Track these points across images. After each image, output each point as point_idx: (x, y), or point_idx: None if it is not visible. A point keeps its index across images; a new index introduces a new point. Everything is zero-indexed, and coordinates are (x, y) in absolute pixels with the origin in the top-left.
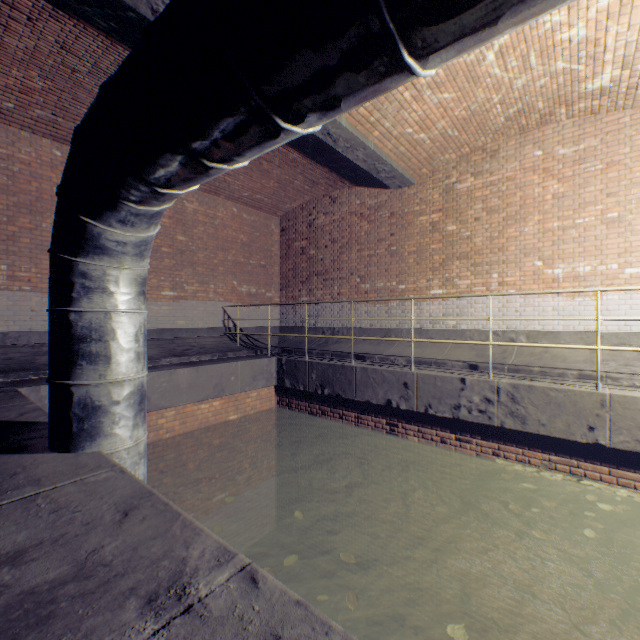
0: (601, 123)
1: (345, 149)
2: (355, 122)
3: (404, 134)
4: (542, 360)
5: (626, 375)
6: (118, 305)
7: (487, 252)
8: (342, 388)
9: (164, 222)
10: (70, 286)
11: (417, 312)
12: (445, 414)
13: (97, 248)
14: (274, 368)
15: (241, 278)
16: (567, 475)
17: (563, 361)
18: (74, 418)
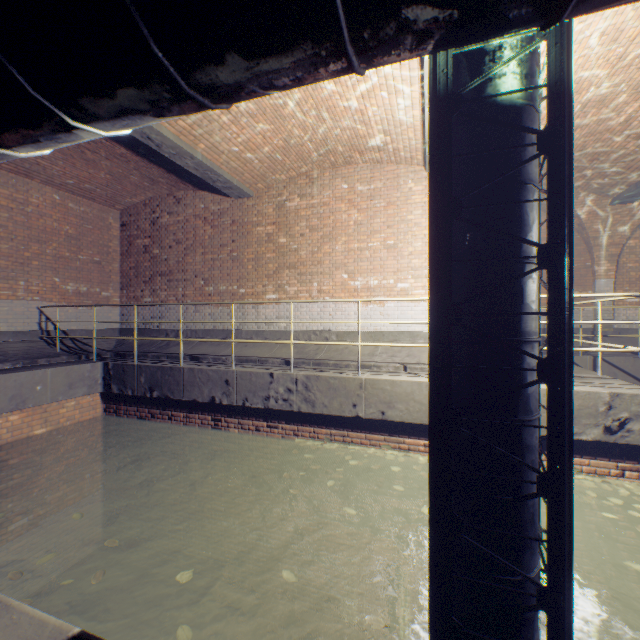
0: (384, 171)
1: (172, 155)
2: (177, 132)
3: (232, 151)
4: (342, 355)
5: (386, 364)
6: None
7: (310, 264)
8: (171, 389)
9: None
10: None
11: (255, 315)
12: (259, 405)
13: None
14: (100, 374)
15: (66, 275)
16: (342, 443)
17: (355, 355)
18: None
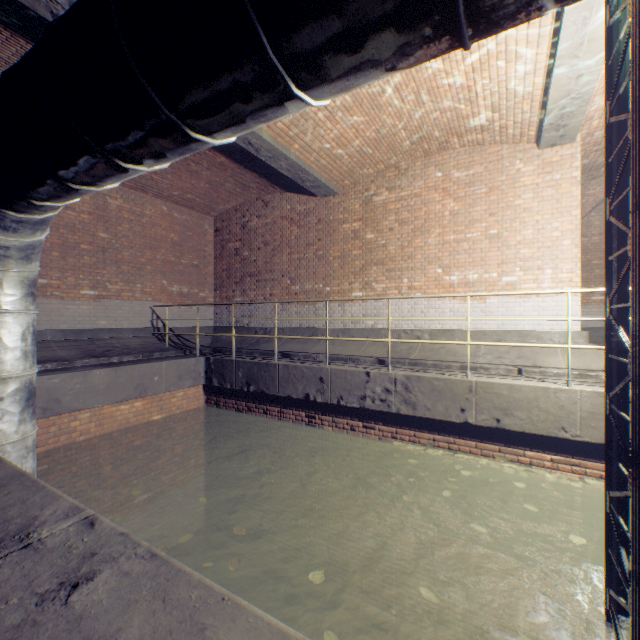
0: (485, 153)
1: (268, 158)
2: (275, 134)
3: (323, 149)
4: (438, 355)
5: (494, 365)
6: (2, 306)
7: (399, 259)
8: (266, 385)
9: (83, 218)
10: None
11: (341, 313)
12: (354, 404)
13: None
14: (202, 367)
15: (172, 277)
16: (447, 451)
17: (454, 355)
18: None
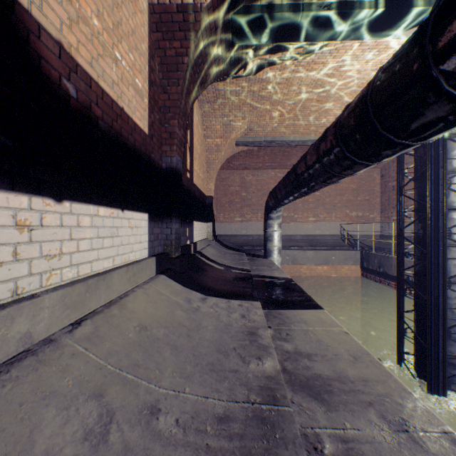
0: None
1: None
2: None
3: None
4: None
5: None
6: (274, 229)
7: None
8: (387, 268)
9: None
10: (266, 226)
11: None
12: None
13: (270, 218)
14: (358, 256)
15: (351, 208)
16: None
17: None
18: (267, 252)
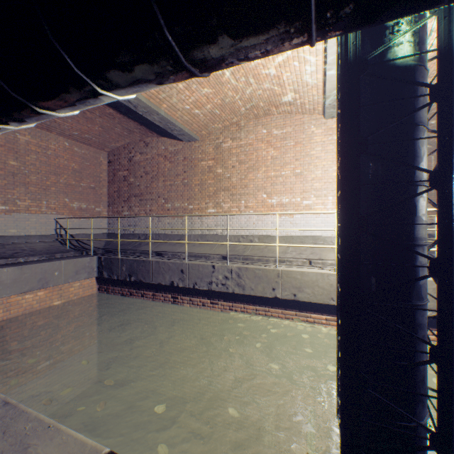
0: (293, 119)
1: (144, 113)
2: (148, 96)
3: (185, 109)
4: (263, 252)
5: (296, 259)
6: None
7: (239, 187)
8: (143, 276)
9: None
10: None
11: (200, 223)
12: (204, 288)
13: None
14: (95, 264)
15: (73, 196)
16: (264, 316)
17: (272, 252)
18: None
